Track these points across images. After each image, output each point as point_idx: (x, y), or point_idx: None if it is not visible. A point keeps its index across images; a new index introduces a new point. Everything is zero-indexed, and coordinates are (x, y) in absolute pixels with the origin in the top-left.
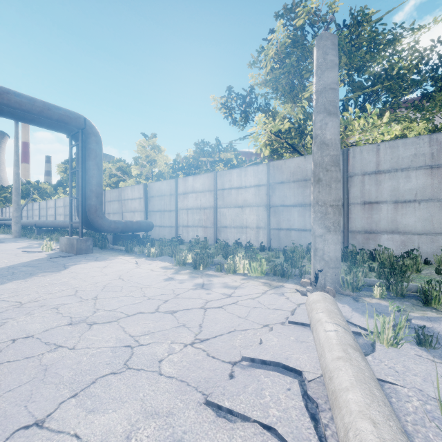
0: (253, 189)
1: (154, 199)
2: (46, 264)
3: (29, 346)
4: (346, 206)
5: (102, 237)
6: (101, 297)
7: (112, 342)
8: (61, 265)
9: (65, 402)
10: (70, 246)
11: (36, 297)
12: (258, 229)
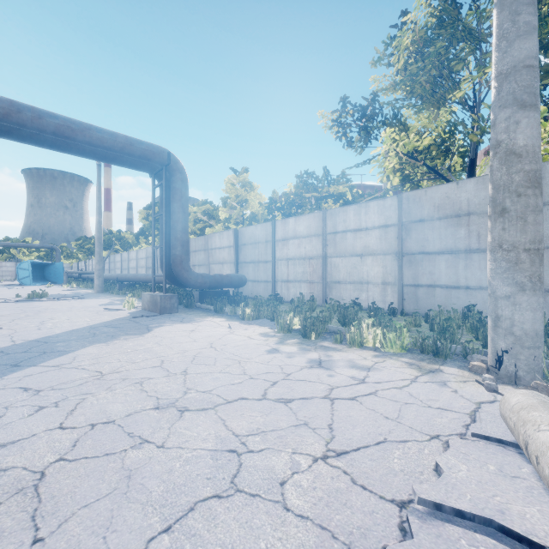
0: (377, 231)
1: (246, 248)
2: (128, 324)
3: (109, 436)
4: None
5: (187, 293)
6: (192, 371)
7: (210, 441)
8: (144, 327)
9: (155, 539)
10: (153, 304)
11: (118, 366)
12: (385, 286)
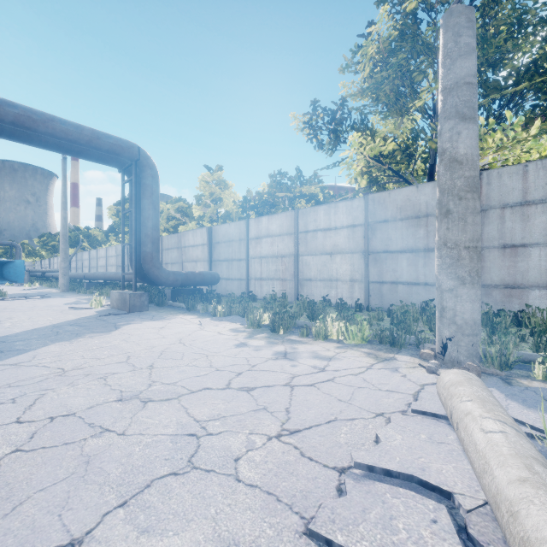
0: (345, 231)
1: (220, 246)
2: (95, 323)
3: (69, 427)
4: None
5: (159, 291)
6: (158, 366)
7: (171, 427)
8: (111, 325)
9: (110, 513)
10: (122, 302)
11: (82, 363)
12: (353, 283)
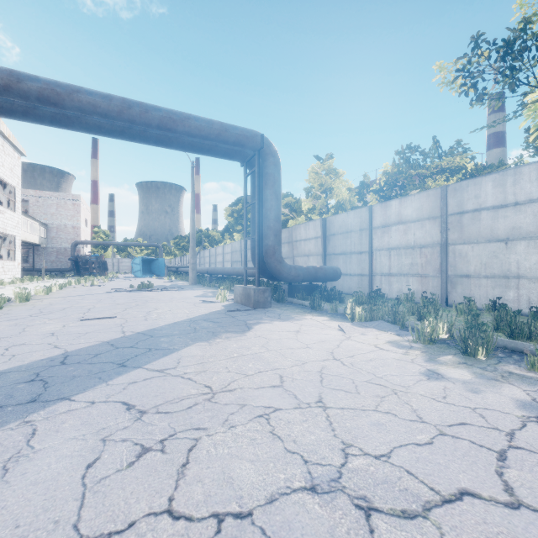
0: (536, 206)
1: (335, 238)
2: (226, 319)
3: None
4: None
5: (275, 287)
6: (331, 403)
7: None
8: (242, 323)
9: None
10: (246, 298)
11: (229, 380)
12: None
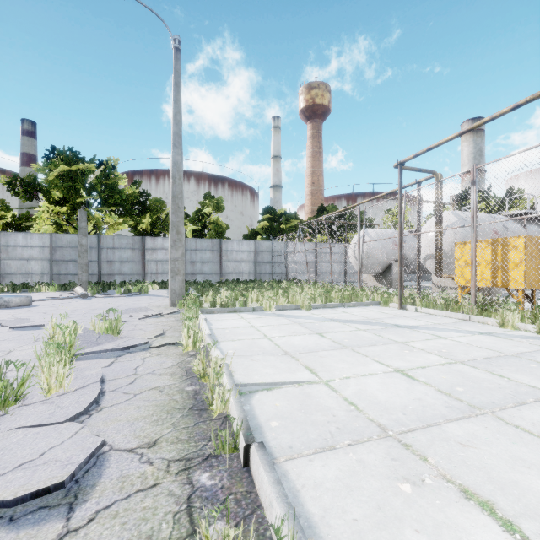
0: (38, 248)
1: None
2: None
3: None
4: (100, 262)
5: None
6: None
7: None
8: None
9: None
10: None
11: None
12: (43, 275)
